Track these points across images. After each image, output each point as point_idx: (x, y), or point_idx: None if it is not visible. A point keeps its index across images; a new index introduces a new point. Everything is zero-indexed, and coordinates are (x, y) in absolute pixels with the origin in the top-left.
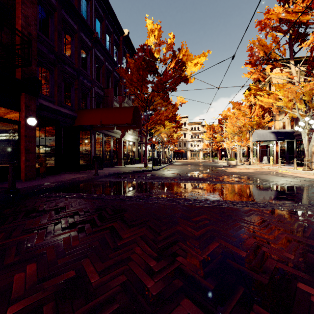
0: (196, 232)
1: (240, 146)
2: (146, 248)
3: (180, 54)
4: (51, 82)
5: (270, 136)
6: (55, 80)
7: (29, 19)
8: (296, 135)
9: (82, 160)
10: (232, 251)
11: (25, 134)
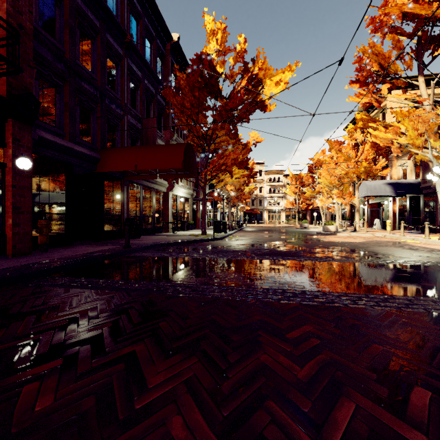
0: (300, 370)
1: (341, 205)
2: (197, 418)
3: (255, 67)
4: (59, 106)
5: (386, 190)
6: (66, 103)
7: (20, 3)
8: (423, 187)
9: (109, 225)
10: (392, 430)
11: (13, 184)
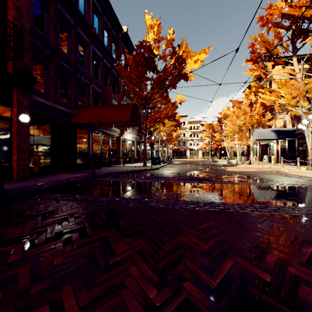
0: (204, 245)
1: (240, 145)
2: (145, 267)
3: (180, 51)
4: (47, 78)
5: (271, 135)
6: (51, 76)
7: (22, 10)
8: (297, 133)
9: (79, 159)
10: (252, 273)
11: (17, 132)
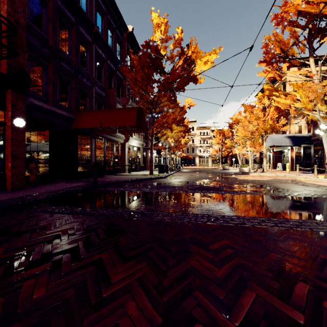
0: (218, 271)
1: (253, 152)
2: (146, 303)
3: (189, 51)
4: (45, 80)
5: (286, 141)
6: (49, 78)
7: (17, 5)
8: (313, 139)
9: (81, 167)
10: (280, 311)
11: (11, 137)
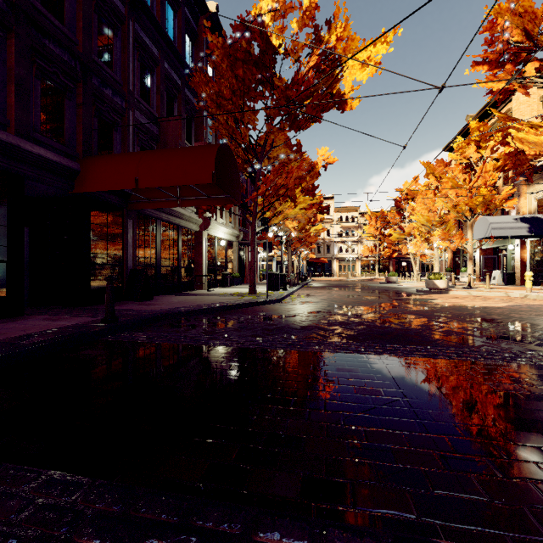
0: None
1: (444, 251)
2: None
3: (331, 36)
4: None
5: (516, 228)
6: (9, 68)
7: None
8: None
9: (99, 279)
10: None
11: None
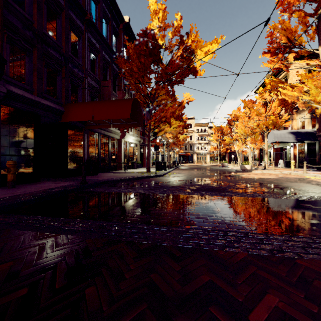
0: None
1: (253, 149)
2: None
3: (189, 40)
4: (28, 66)
5: (289, 137)
6: (34, 64)
7: None
8: (318, 135)
9: (72, 164)
10: None
11: None
